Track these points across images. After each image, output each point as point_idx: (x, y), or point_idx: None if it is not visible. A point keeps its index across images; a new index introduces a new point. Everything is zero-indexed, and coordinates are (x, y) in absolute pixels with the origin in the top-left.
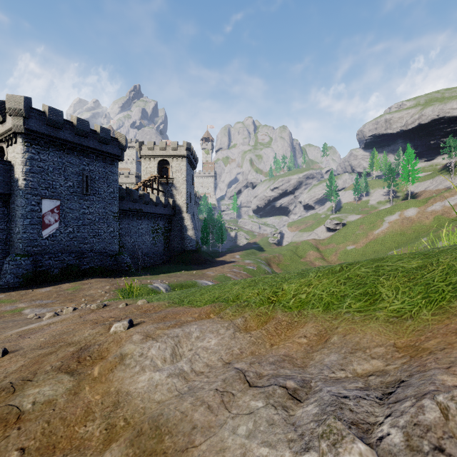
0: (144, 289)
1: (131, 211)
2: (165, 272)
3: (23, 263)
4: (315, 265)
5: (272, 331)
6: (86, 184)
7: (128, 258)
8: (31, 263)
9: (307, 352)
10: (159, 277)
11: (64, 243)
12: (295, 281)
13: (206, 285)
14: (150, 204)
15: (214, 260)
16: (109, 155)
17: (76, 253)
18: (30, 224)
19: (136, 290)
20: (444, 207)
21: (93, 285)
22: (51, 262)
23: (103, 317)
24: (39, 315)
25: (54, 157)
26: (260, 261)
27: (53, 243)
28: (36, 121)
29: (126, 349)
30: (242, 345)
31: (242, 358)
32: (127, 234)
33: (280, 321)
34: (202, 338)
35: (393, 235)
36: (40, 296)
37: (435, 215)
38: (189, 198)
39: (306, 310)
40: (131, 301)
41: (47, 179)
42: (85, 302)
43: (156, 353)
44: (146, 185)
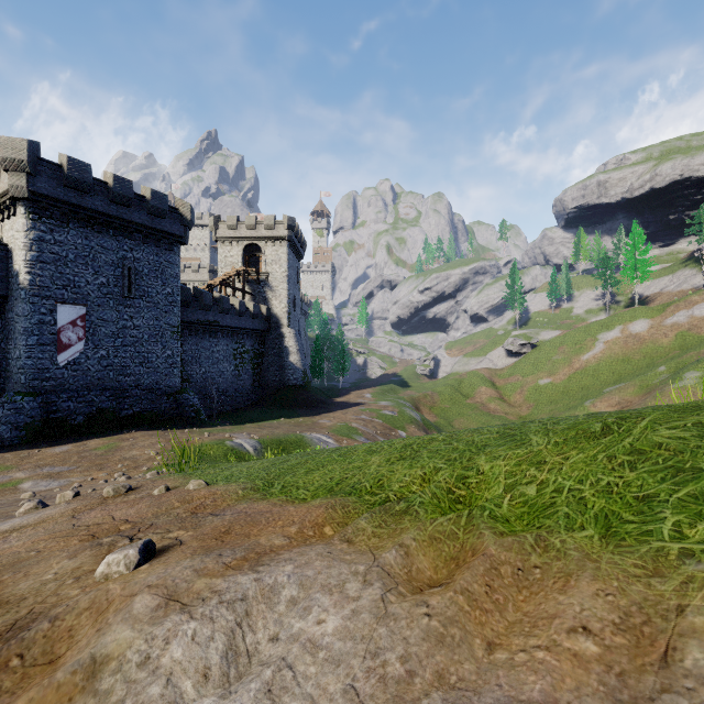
0: (219, 448)
1: (200, 324)
2: (254, 420)
3: (27, 406)
4: (490, 409)
5: (482, 597)
6: (128, 281)
7: (195, 398)
8: (40, 406)
9: (614, 698)
10: (244, 428)
11: (93, 375)
12: (505, 454)
13: (318, 441)
14: (231, 313)
15: (331, 401)
16: (165, 235)
17: (111, 391)
18: (38, 344)
19: (192, 458)
20: (692, 318)
21: (137, 442)
22: (71, 404)
23: (114, 519)
24: (41, 495)
25: (77, 237)
26: (403, 403)
27: (75, 374)
28: (48, 180)
29: (109, 642)
30: (409, 644)
31: (414, 702)
32: (194, 360)
33: (497, 564)
34: (303, 606)
35: (611, 362)
36: (51, 460)
37: (678, 330)
38: (292, 305)
39: (556, 533)
40: (179, 480)
41: (65, 273)
42: (122, 470)
43: (183, 654)
44: (225, 283)
